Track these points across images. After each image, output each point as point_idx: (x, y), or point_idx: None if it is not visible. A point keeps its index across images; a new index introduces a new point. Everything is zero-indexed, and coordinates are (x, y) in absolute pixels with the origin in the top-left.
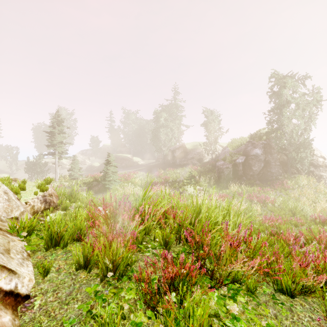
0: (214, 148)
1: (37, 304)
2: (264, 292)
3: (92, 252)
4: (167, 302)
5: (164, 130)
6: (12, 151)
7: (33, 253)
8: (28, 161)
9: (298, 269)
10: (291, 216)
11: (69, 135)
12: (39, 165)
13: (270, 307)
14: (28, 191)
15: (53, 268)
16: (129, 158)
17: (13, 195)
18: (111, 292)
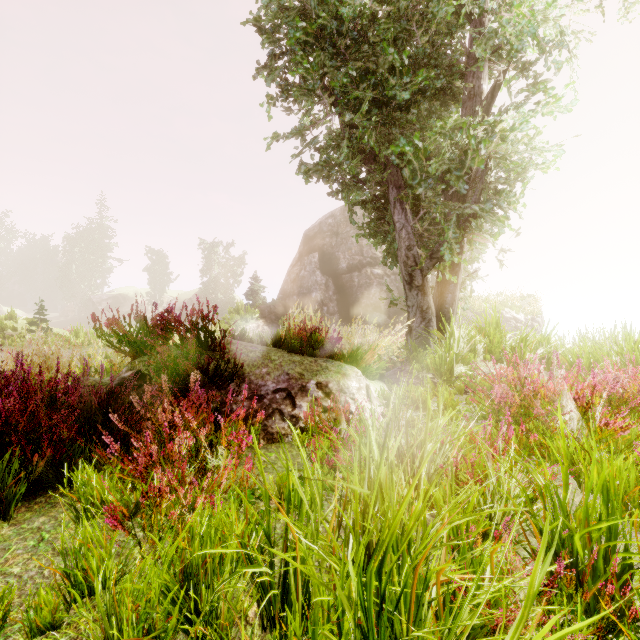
0: (161, 300)
1: None
2: None
3: None
4: None
5: (80, 266)
6: None
7: None
8: None
9: None
10: None
11: None
12: None
13: None
14: None
15: None
16: None
17: None
18: None
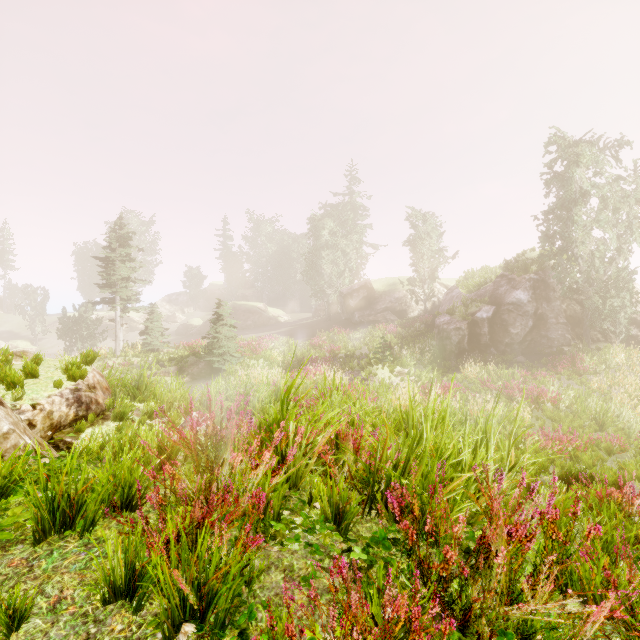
0: (429, 290)
1: None
2: None
3: (150, 552)
4: None
5: (330, 253)
6: (34, 296)
7: (4, 549)
8: (64, 316)
9: None
10: (595, 431)
11: (143, 265)
12: (85, 323)
13: None
14: (43, 380)
15: (44, 600)
16: (259, 310)
17: None
18: None
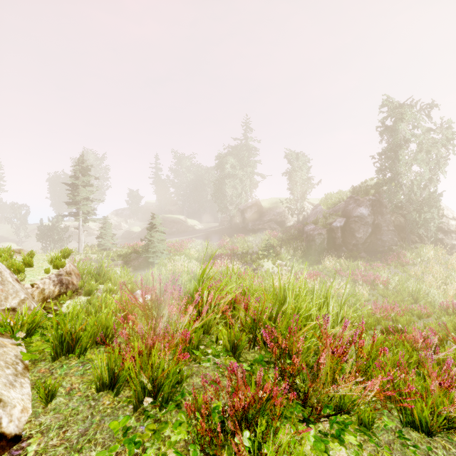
0: (301, 207)
1: (31, 451)
2: (385, 426)
3: (122, 363)
4: (237, 452)
5: (231, 181)
6: (19, 211)
7: (34, 364)
8: (41, 225)
9: (436, 391)
10: (412, 304)
11: (98, 189)
12: (56, 230)
13: (397, 452)
14: (36, 268)
15: (62, 389)
16: (181, 221)
17: (10, 275)
18: (149, 429)
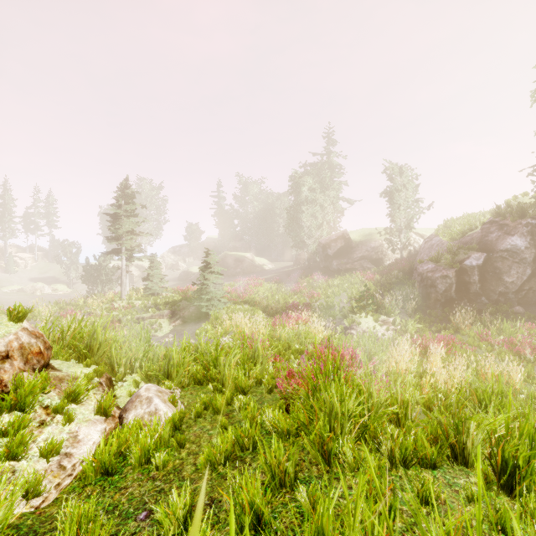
0: (406, 240)
1: None
2: None
3: None
4: None
5: (309, 207)
6: (70, 249)
7: None
8: (88, 265)
9: None
10: None
11: (146, 220)
12: (103, 270)
13: None
14: None
15: None
16: (247, 259)
17: None
18: None
